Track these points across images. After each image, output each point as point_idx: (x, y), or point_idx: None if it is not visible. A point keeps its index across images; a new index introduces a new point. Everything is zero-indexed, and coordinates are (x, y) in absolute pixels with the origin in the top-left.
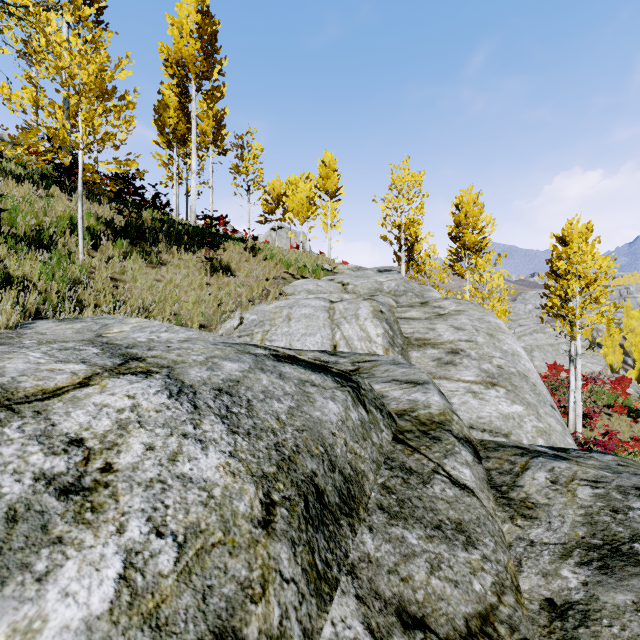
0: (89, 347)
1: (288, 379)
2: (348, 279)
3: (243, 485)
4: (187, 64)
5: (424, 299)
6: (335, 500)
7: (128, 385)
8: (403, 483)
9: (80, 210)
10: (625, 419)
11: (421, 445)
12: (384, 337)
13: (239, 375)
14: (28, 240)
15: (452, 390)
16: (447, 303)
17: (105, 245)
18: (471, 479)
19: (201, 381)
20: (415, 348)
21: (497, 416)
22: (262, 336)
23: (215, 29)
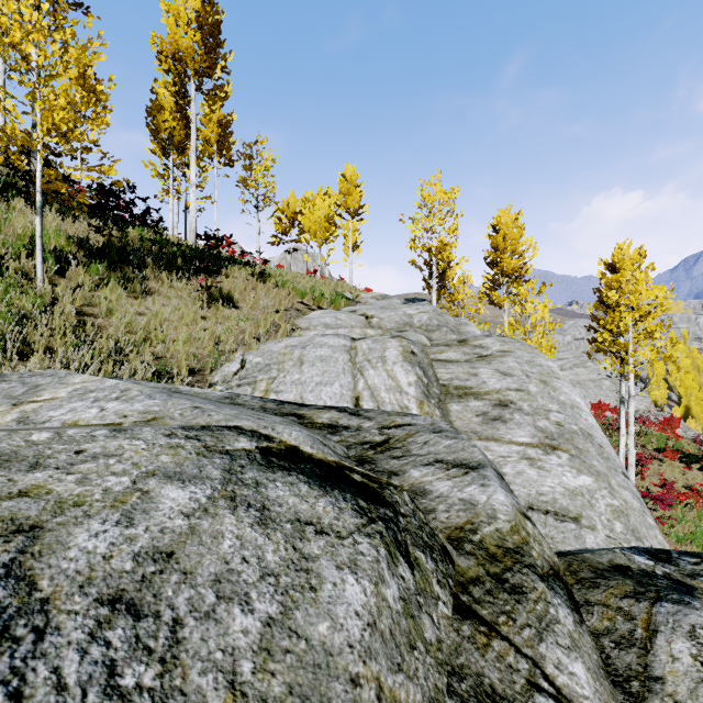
0: None
1: (275, 523)
2: (372, 311)
3: None
4: (185, 58)
5: (461, 335)
6: None
7: None
8: None
9: (38, 226)
10: (678, 465)
11: (498, 613)
12: (417, 386)
13: (180, 529)
14: None
15: (503, 455)
16: (490, 341)
17: (74, 270)
18: (590, 689)
19: (82, 573)
20: (455, 399)
21: (562, 492)
22: (267, 385)
23: (218, 19)
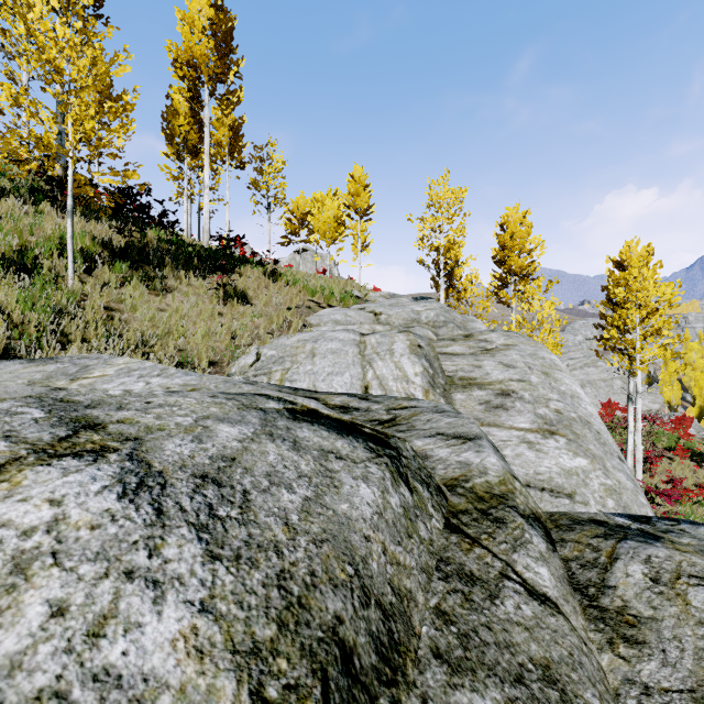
0: (31, 408)
1: (305, 450)
2: (381, 308)
3: (215, 679)
4: (199, 65)
5: (467, 331)
6: (370, 660)
7: (59, 478)
8: (464, 602)
9: (70, 228)
10: (688, 463)
11: (481, 533)
12: (423, 376)
13: (237, 447)
14: (7, 263)
15: (504, 440)
16: (494, 336)
17: (100, 269)
18: (551, 583)
19: (178, 462)
20: (459, 389)
21: (558, 472)
22: (281, 375)
23: (231, 26)
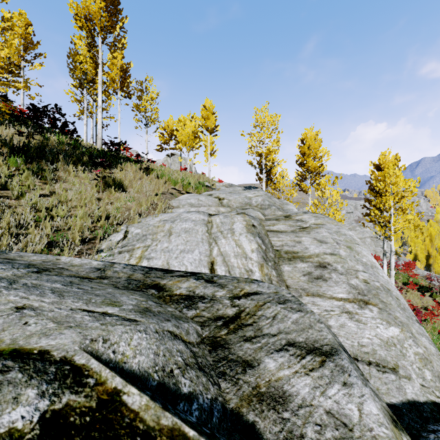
0: None
1: None
2: (223, 194)
3: None
4: (94, 19)
5: (284, 211)
6: None
7: None
8: None
9: None
10: (416, 293)
11: None
12: (258, 252)
13: None
14: None
15: (327, 309)
16: (307, 217)
17: None
18: None
19: None
20: (286, 261)
21: (379, 343)
22: (141, 252)
23: None
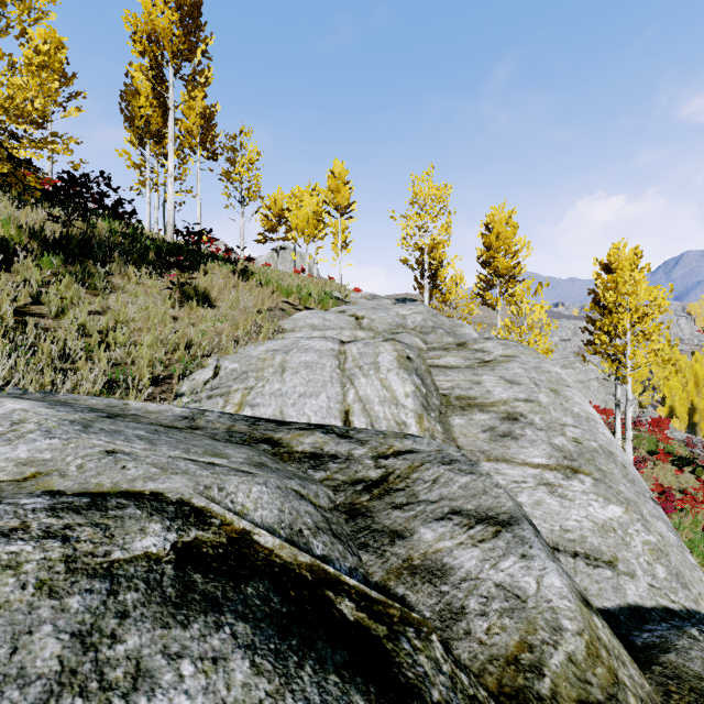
0: None
1: None
2: (363, 311)
3: None
4: (162, 40)
5: (457, 337)
6: None
7: None
8: None
9: None
10: (670, 468)
11: None
12: (415, 397)
13: None
14: None
15: (517, 480)
16: (491, 345)
17: (22, 263)
18: None
19: None
20: (457, 411)
21: (591, 528)
22: (242, 397)
23: None
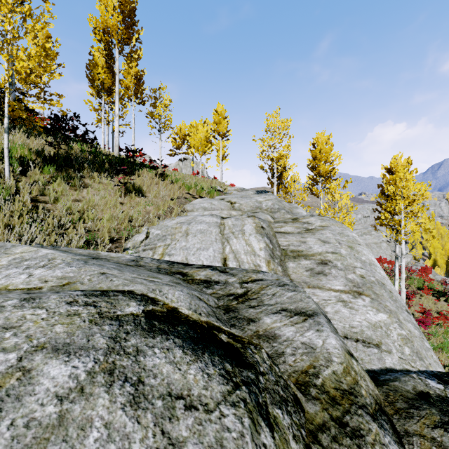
0: None
1: (147, 401)
2: (235, 199)
3: None
4: (111, 32)
5: (293, 215)
6: None
7: None
8: None
9: (6, 141)
10: (431, 298)
11: None
12: (266, 250)
13: (48, 419)
14: None
15: (325, 299)
16: (313, 219)
17: (33, 171)
18: None
19: None
20: (291, 259)
21: (367, 325)
22: (163, 250)
23: (134, 7)
